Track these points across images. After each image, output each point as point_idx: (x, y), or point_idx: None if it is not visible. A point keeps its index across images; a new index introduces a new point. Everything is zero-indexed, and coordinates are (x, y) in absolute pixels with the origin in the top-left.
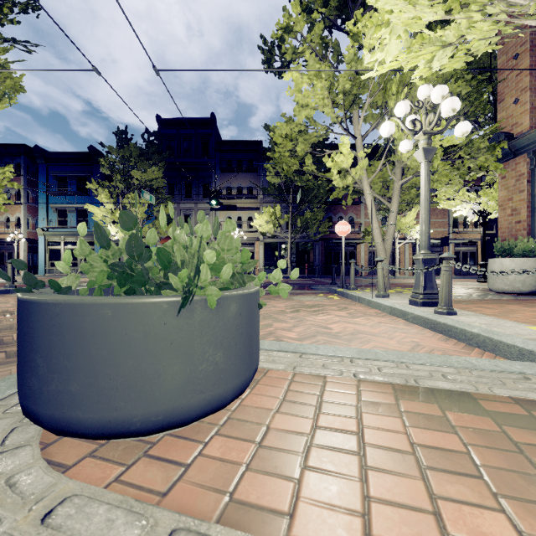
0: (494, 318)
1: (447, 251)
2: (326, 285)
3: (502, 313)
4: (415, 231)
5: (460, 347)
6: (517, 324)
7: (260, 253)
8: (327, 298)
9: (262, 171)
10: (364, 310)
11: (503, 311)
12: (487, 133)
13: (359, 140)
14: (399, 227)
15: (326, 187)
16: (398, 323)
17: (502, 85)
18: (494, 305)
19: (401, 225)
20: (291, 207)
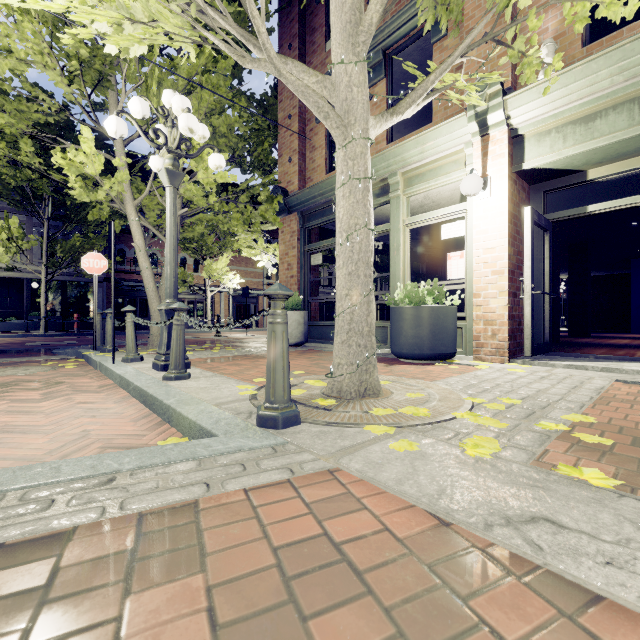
0: (224, 378)
1: (262, 303)
2: (88, 345)
3: (246, 370)
4: (228, 279)
5: (147, 427)
6: (236, 383)
7: None
8: (52, 368)
9: None
10: (88, 383)
11: (252, 366)
12: (267, 183)
13: (120, 143)
14: (210, 273)
15: (75, 199)
16: (109, 400)
17: (281, 140)
18: (253, 360)
19: (212, 271)
20: (48, 225)
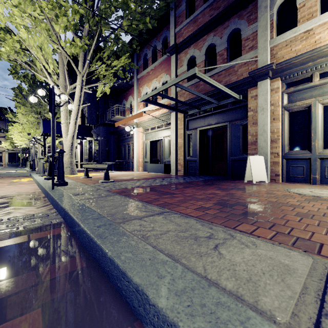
0: None
1: None
2: None
3: None
4: None
5: None
6: None
7: (5, 157)
8: None
9: (7, 121)
10: None
11: None
12: None
13: None
14: None
15: None
16: None
17: None
18: None
19: None
20: None
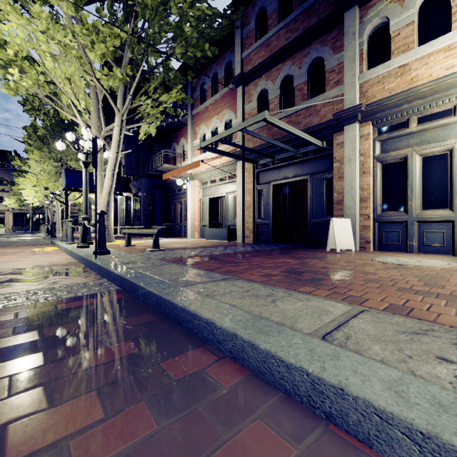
0: None
1: None
2: None
3: None
4: None
5: None
6: None
7: (9, 218)
8: None
9: (12, 169)
10: None
11: None
12: None
13: None
14: None
15: None
16: None
17: None
18: None
19: None
20: None
